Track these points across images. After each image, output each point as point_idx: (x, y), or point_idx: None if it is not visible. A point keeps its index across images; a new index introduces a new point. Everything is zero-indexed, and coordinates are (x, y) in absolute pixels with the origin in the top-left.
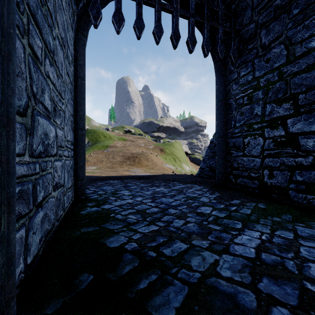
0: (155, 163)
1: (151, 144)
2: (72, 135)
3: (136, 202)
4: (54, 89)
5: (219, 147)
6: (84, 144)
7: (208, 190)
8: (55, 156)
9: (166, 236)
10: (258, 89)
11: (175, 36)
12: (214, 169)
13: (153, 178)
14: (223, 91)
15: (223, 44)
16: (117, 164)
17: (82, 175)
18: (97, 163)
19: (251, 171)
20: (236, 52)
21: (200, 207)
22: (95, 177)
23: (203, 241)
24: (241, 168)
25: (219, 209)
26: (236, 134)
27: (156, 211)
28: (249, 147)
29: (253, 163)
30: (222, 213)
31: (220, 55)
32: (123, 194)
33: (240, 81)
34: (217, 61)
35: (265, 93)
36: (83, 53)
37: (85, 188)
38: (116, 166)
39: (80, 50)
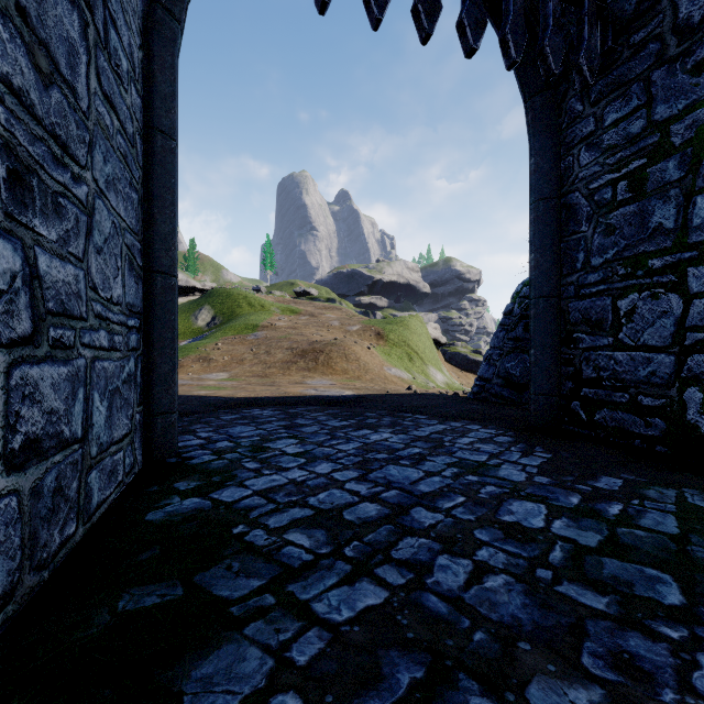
0: (365, 365)
1: (355, 323)
2: (134, 287)
3: (314, 478)
4: (19, 109)
5: (539, 325)
6: (175, 315)
7: (513, 442)
8: (27, 347)
9: (420, 653)
10: (665, 155)
11: (428, 4)
12: (517, 382)
13: (362, 403)
14: (552, 173)
15: (560, 31)
16: (277, 368)
17: (167, 401)
18: (231, 364)
19: (640, 389)
20: (596, 55)
21: (507, 504)
22: (219, 400)
23: (571, 690)
24: (609, 380)
25: (571, 514)
26: (593, 286)
27: (375, 516)
28: (633, 322)
29: (647, 367)
30: (586, 531)
31: (552, 62)
32: (281, 450)
33: (604, 139)
34: (536, 93)
35: (690, 163)
36: (170, 66)
37: (188, 430)
38: (275, 373)
39: (163, 56)
